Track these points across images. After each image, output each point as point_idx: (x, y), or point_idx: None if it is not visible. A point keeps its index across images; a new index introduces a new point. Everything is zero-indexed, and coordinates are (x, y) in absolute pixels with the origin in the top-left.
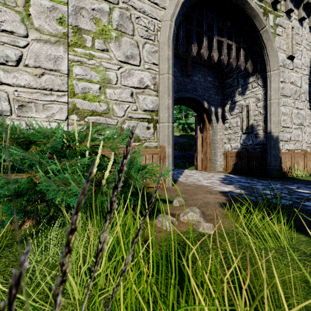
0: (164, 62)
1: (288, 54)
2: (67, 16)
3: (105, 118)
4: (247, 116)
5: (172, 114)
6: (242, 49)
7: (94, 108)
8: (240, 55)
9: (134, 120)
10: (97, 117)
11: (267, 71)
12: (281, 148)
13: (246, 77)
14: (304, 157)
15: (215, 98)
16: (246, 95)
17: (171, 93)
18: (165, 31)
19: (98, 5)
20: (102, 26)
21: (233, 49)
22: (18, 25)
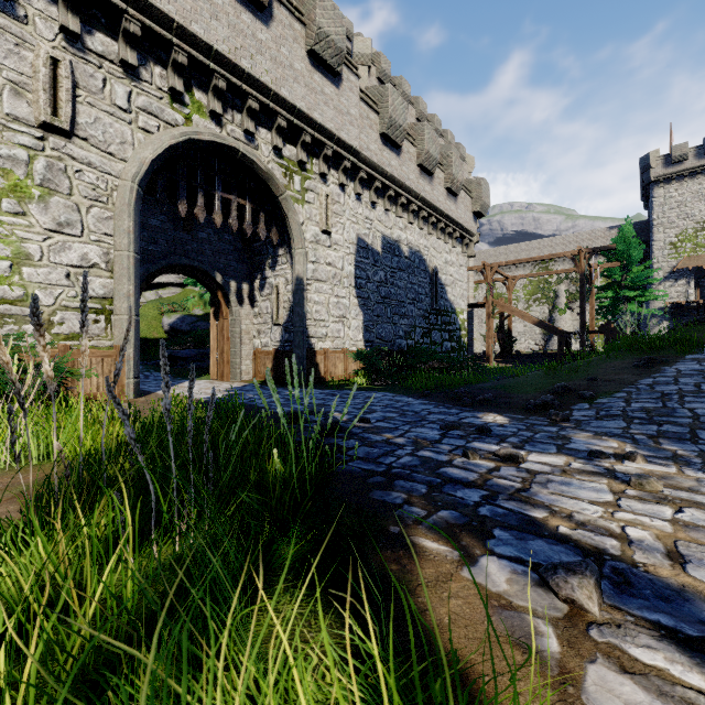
0: (123, 236)
1: (322, 228)
2: None
3: (21, 307)
4: (278, 301)
5: (135, 304)
6: (262, 212)
7: (0, 294)
8: (260, 220)
9: (73, 310)
10: (7, 307)
11: (293, 248)
12: (313, 347)
13: (276, 247)
14: (344, 358)
15: (239, 268)
16: (276, 271)
17: (133, 277)
18: (125, 195)
19: (9, 151)
20: (15, 180)
21: (247, 211)
22: None
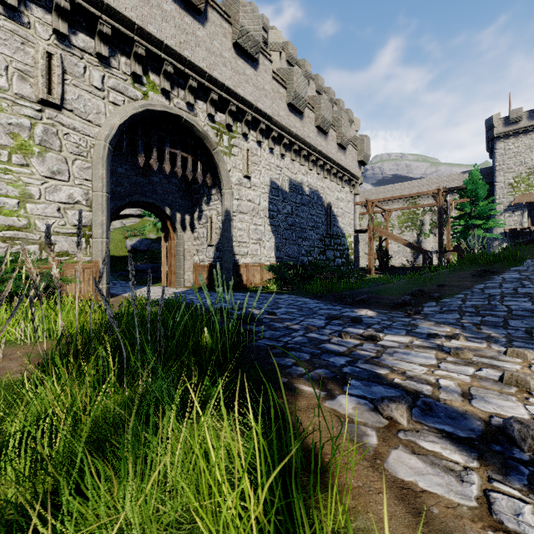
0: (98, 181)
1: (244, 174)
2: None
3: (26, 233)
4: (211, 228)
5: (107, 230)
6: (200, 163)
7: (11, 223)
8: (198, 168)
9: (62, 235)
10: (16, 232)
11: (222, 189)
12: (237, 262)
13: (210, 188)
14: (261, 270)
15: (183, 204)
16: (210, 205)
17: (106, 210)
18: (100, 151)
19: (17, 120)
20: (21, 141)
21: (189, 162)
22: None
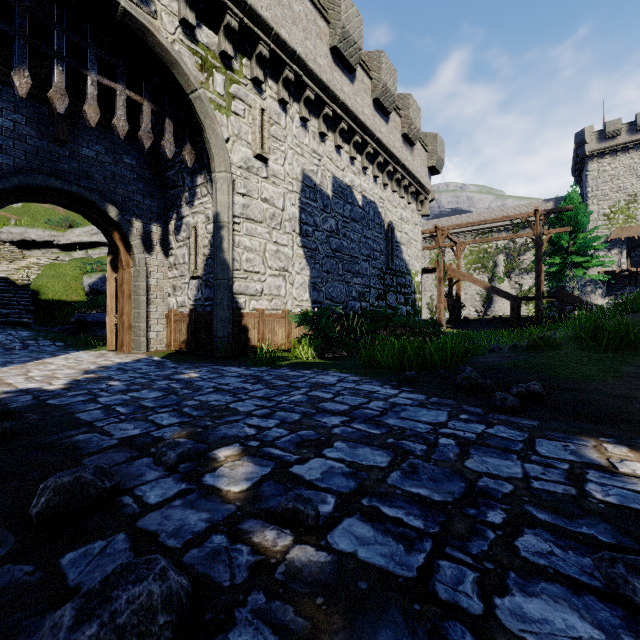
0: None
1: (255, 151)
2: None
3: None
4: (196, 246)
5: None
6: (169, 119)
7: None
8: (166, 129)
9: None
10: None
11: (213, 171)
12: (243, 307)
13: (193, 174)
14: (286, 322)
15: (146, 204)
16: (195, 206)
17: None
18: None
19: None
20: None
21: (144, 112)
22: None
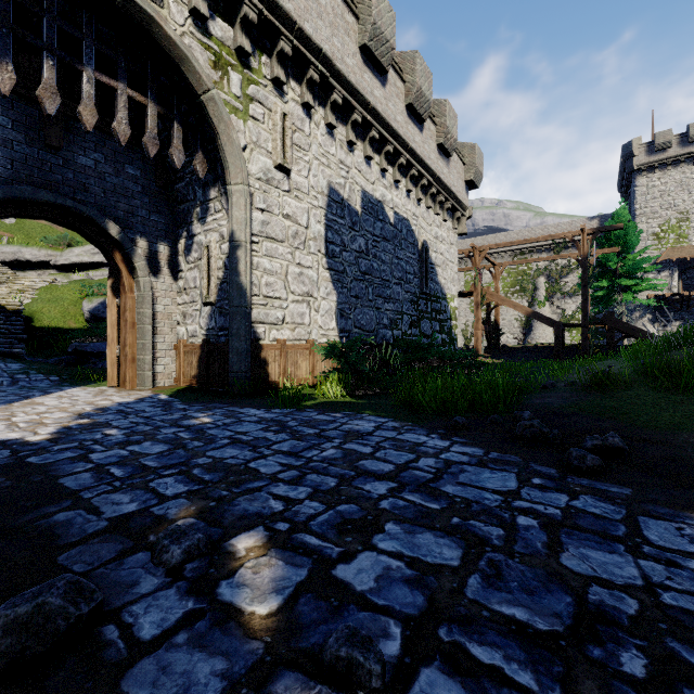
0: None
1: (276, 161)
2: None
3: None
4: (209, 268)
5: None
6: (178, 123)
7: None
8: (174, 135)
9: None
10: None
11: (228, 183)
12: (262, 337)
13: (206, 186)
14: (310, 354)
15: (152, 220)
16: (207, 223)
17: None
18: None
19: None
20: None
21: (149, 115)
22: None
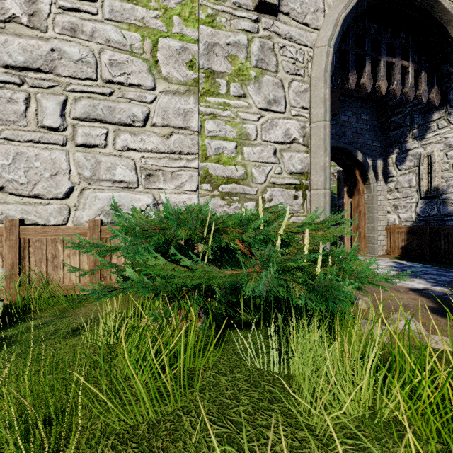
0: (319, 105)
1: None
2: (197, 57)
3: (242, 186)
4: (429, 171)
5: (329, 177)
6: (424, 72)
7: (229, 174)
8: (421, 81)
9: (278, 187)
10: (233, 186)
11: None
12: None
13: (427, 112)
14: None
15: (373, 146)
16: (426, 139)
17: (328, 148)
18: (321, 61)
19: (234, 38)
20: (238, 65)
21: (410, 73)
22: (145, 76)
